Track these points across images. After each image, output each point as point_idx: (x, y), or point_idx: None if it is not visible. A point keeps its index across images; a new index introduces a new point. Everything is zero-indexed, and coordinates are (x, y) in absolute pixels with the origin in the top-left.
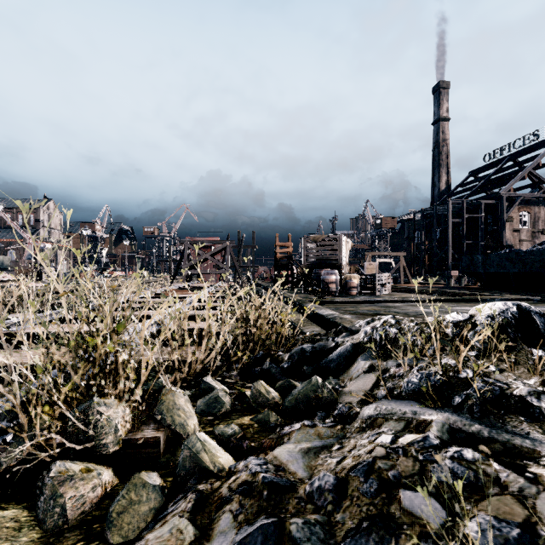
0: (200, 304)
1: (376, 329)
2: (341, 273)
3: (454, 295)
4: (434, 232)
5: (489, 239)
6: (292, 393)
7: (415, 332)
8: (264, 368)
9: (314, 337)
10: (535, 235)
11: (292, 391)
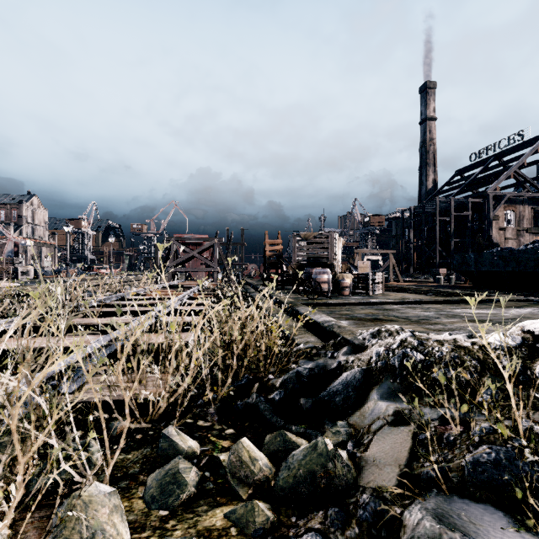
0: (182, 308)
1: (393, 351)
2: (333, 272)
3: (449, 295)
4: (422, 230)
5: (479, 237)
6: (289, 464)
7: (460, 368)
8: (250, 402)
9: (311, 353)
10: (520, 233)
11: (288, 458)
